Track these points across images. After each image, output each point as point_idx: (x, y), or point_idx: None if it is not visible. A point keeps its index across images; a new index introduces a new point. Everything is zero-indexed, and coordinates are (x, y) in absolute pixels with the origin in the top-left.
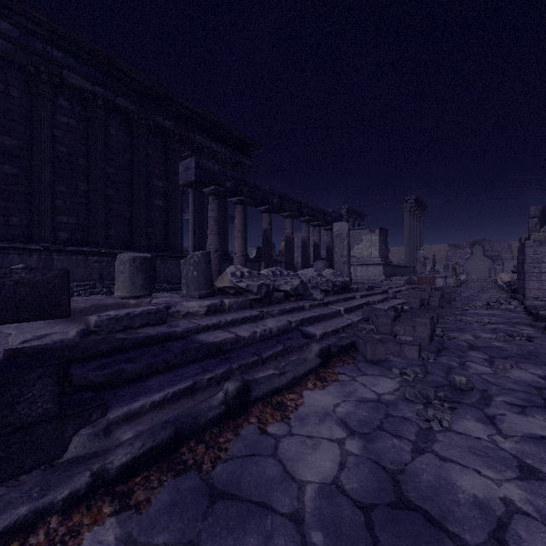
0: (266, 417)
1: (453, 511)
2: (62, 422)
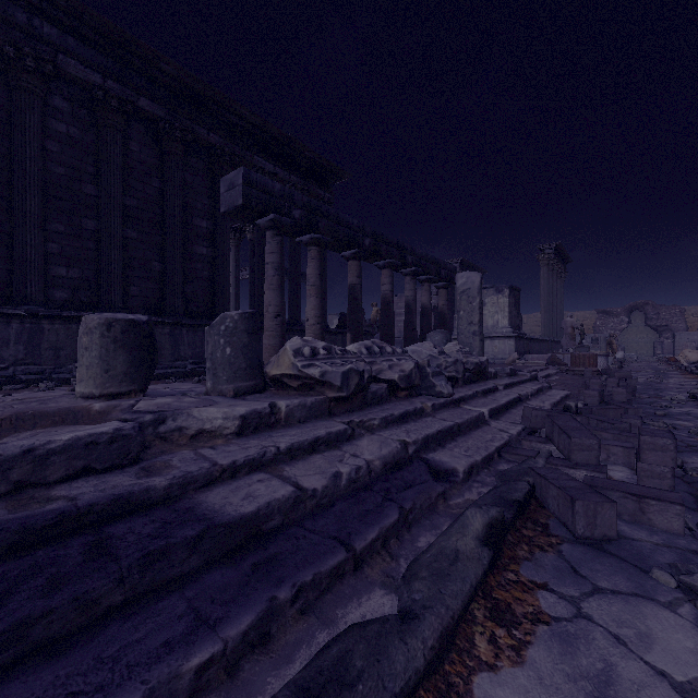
0: None
1: None
2: None
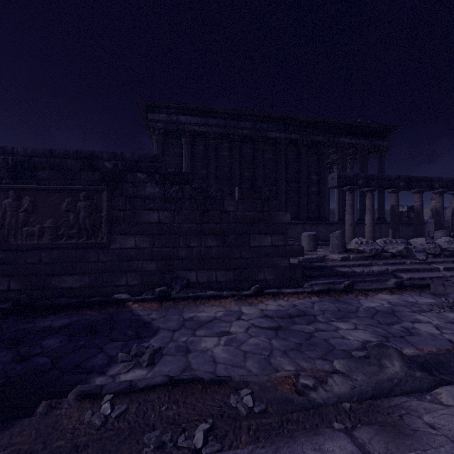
0: (359, 295)
1: (405, 317)
2: (302, 280)
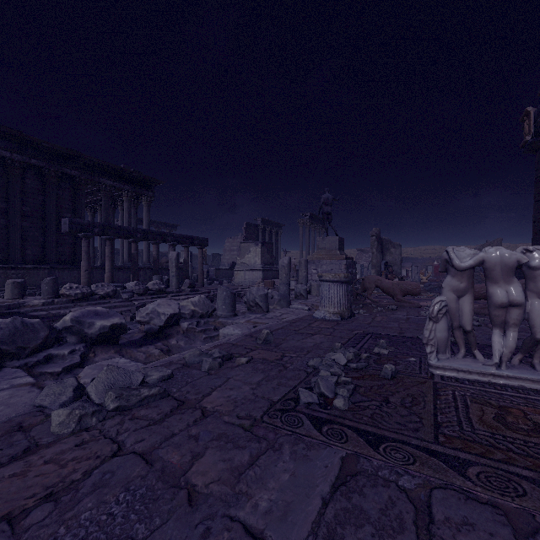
0: None
1: None
2: None
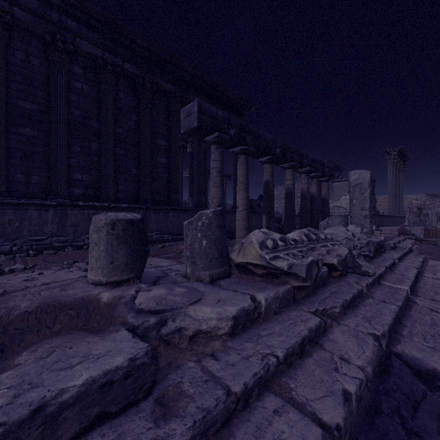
0: None
1: None
2: None
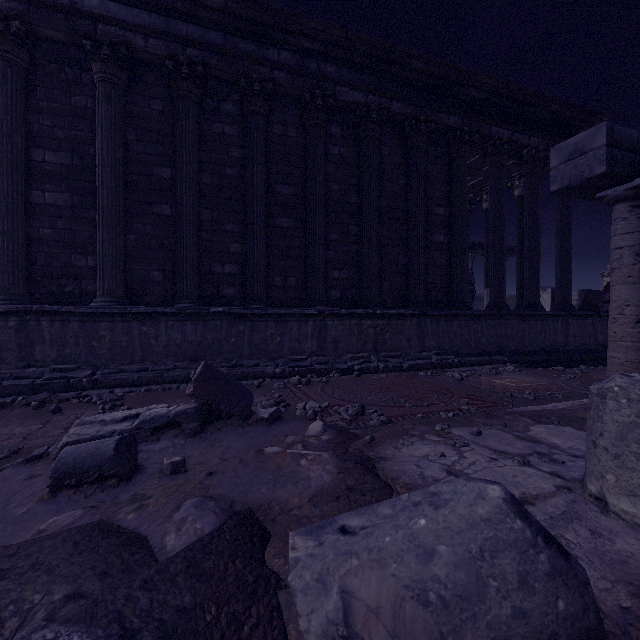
0: None
1: None
2: None
